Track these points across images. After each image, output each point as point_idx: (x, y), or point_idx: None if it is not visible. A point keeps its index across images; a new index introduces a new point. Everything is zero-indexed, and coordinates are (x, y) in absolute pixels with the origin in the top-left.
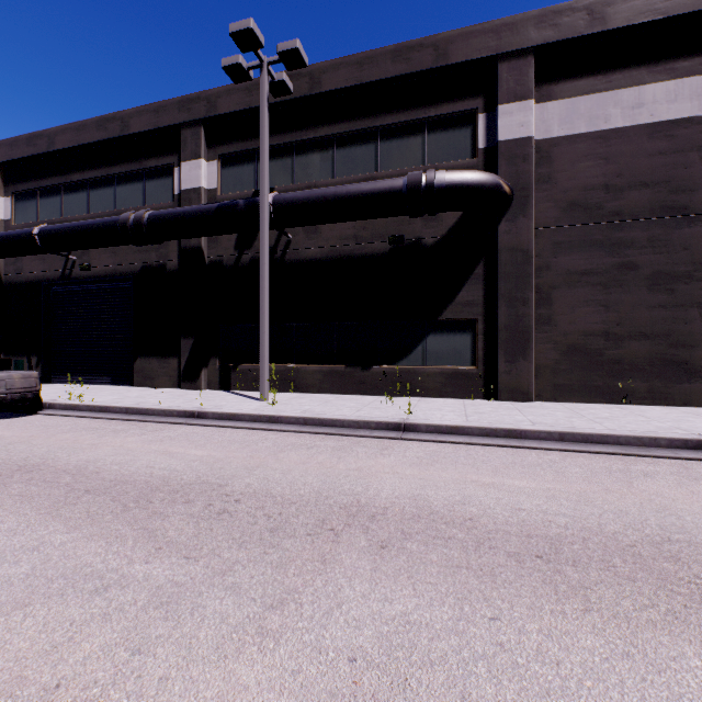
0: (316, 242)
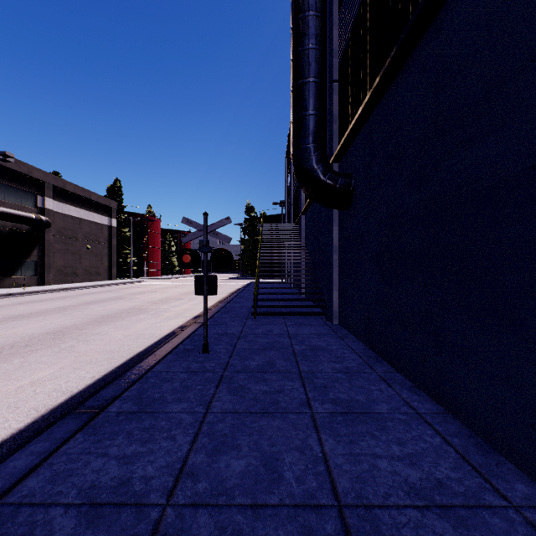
0: None
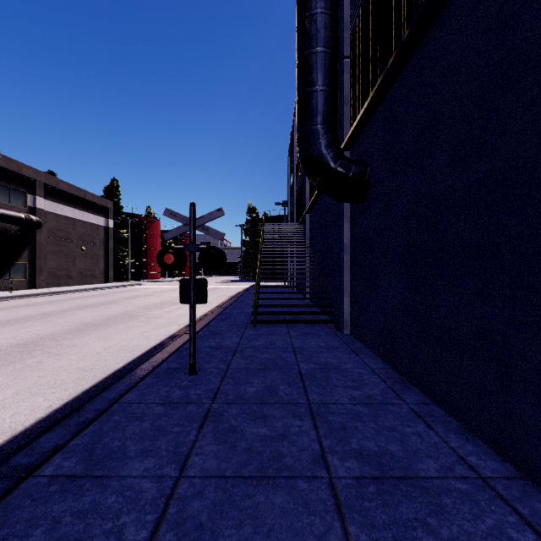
0: None
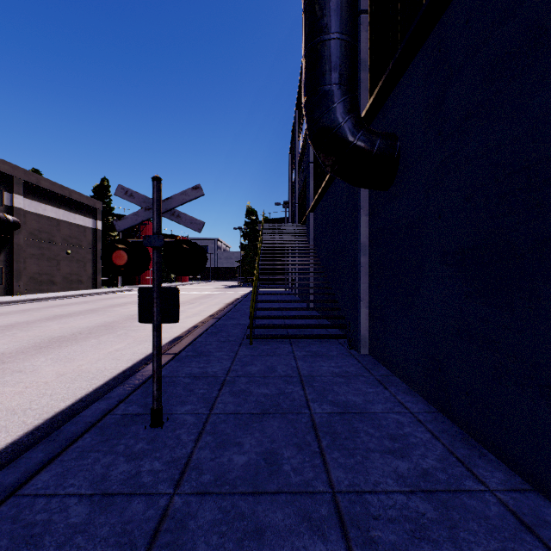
0: None
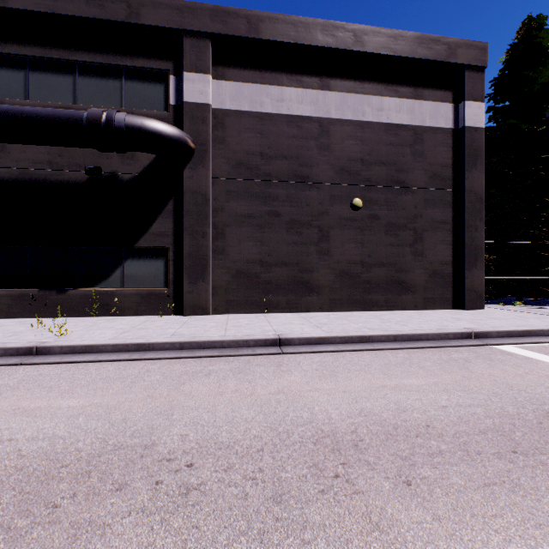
0: (4, 162)
